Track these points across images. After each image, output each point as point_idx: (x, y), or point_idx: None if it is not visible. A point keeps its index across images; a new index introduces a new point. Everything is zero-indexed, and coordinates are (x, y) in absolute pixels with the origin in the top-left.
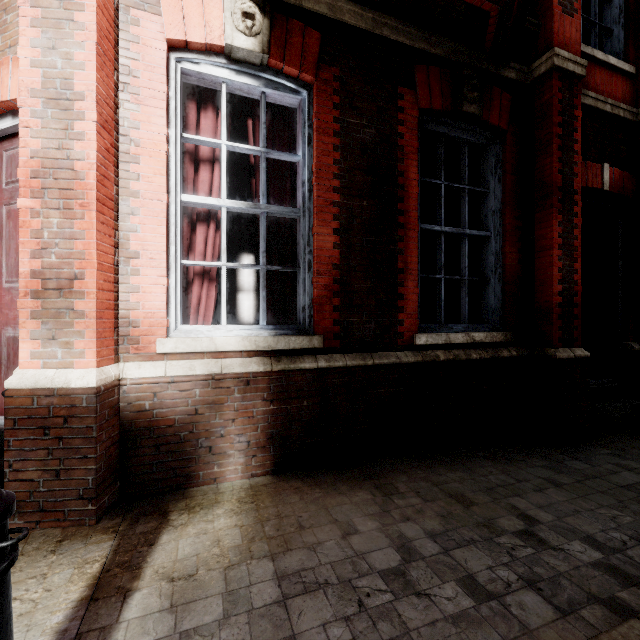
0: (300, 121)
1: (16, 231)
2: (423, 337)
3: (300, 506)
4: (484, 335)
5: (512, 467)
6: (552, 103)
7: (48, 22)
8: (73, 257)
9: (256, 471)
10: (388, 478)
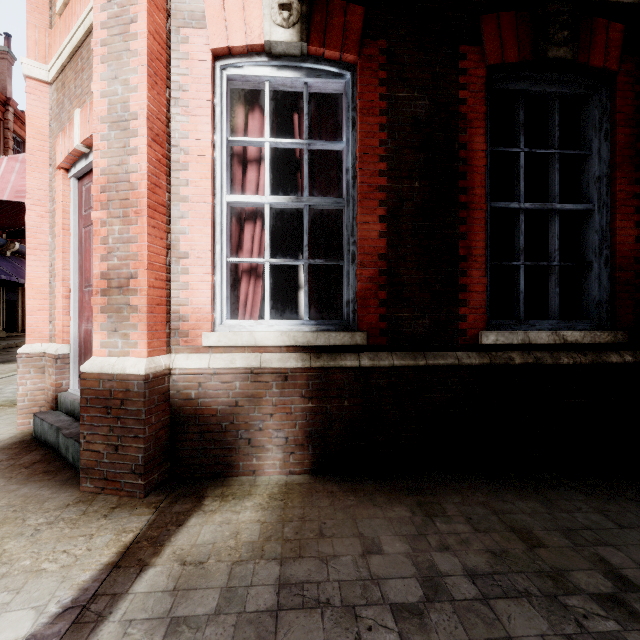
0: (344, 106)
1: None
2: (491, 335)
3: (327, 512)
4: (580, 334)
5: (614, 506)
6: None
7: (112, 56)
8: (130, 259)
9: (294, 468)
10: (437, 496)
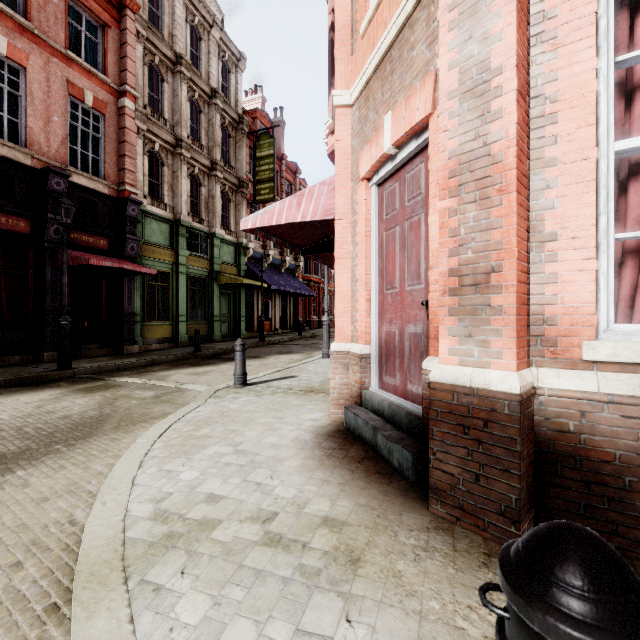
0: None
1: (416, 240)
2: None
3: None
4: None
5: None
6: None
7: (464, 16)
8: (489, 249)
9: None
10: None
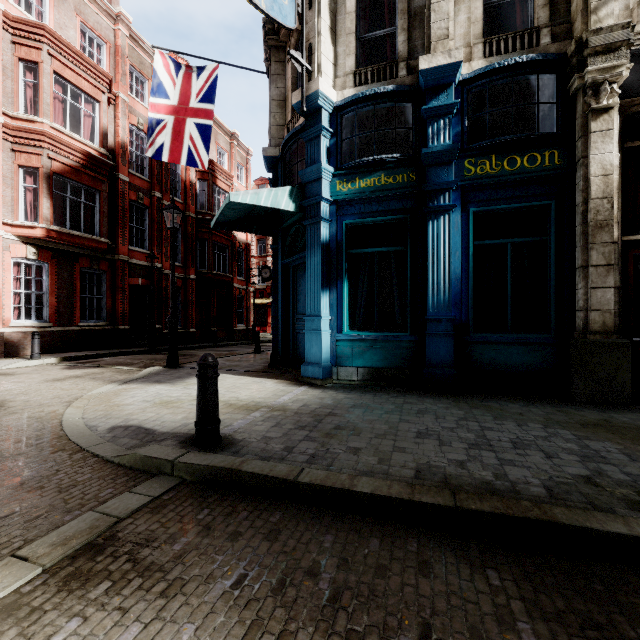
0: (45, 270)
1: None
2: (82, 323)
3: (52, 354)
4: (100, 323)
5: (104, 350)
6: (119, 267)
7: None
8: None
9: None
10: (72, 352)
